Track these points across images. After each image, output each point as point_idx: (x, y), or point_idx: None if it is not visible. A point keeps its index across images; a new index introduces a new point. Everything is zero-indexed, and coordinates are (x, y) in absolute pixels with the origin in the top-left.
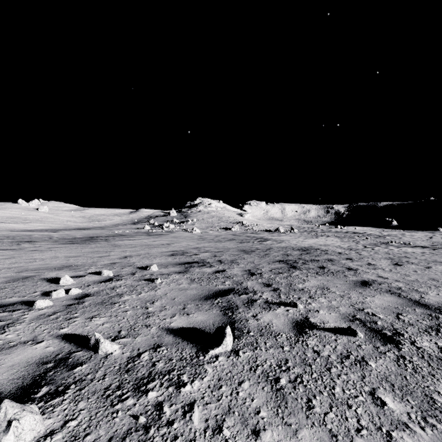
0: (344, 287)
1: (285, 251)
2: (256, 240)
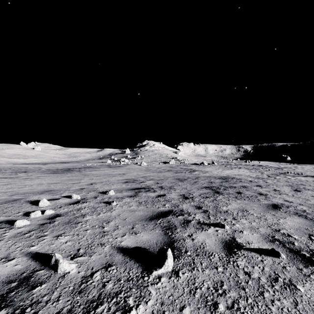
0: (260, 210)
1: (209, 179)
2: (187, 171)
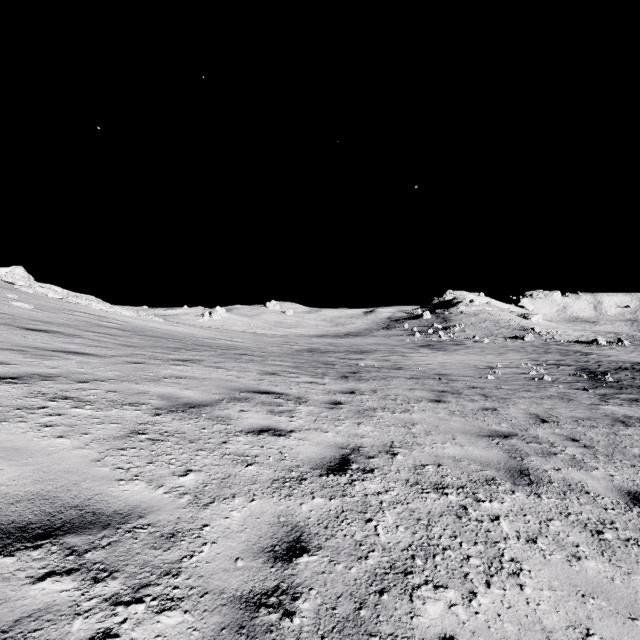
0: None
1: (616, 363)
2: (576, 354)
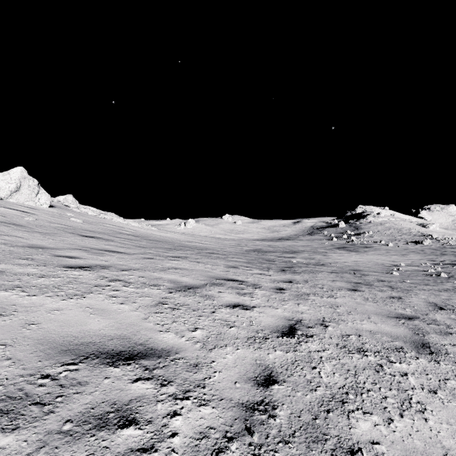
0: None
1: None
2: None
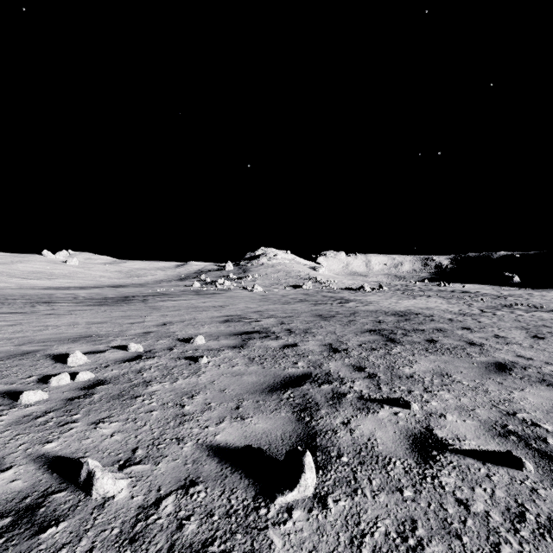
0: (473, 373)
1: (375, 316)
2: (335, 301)
